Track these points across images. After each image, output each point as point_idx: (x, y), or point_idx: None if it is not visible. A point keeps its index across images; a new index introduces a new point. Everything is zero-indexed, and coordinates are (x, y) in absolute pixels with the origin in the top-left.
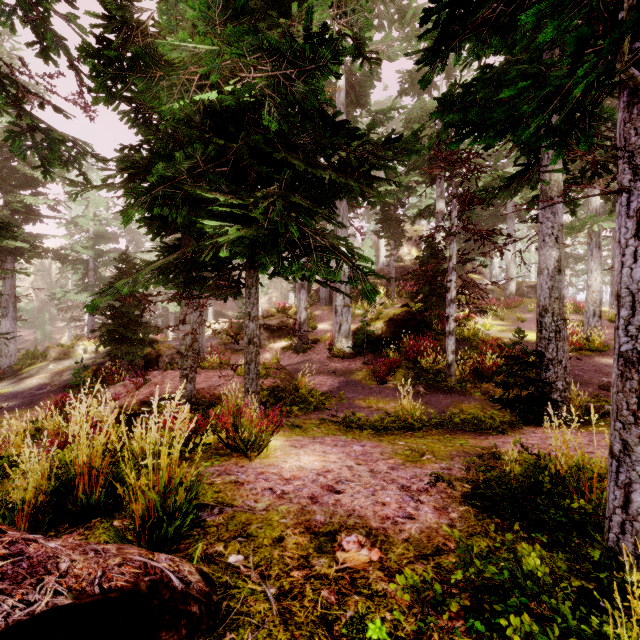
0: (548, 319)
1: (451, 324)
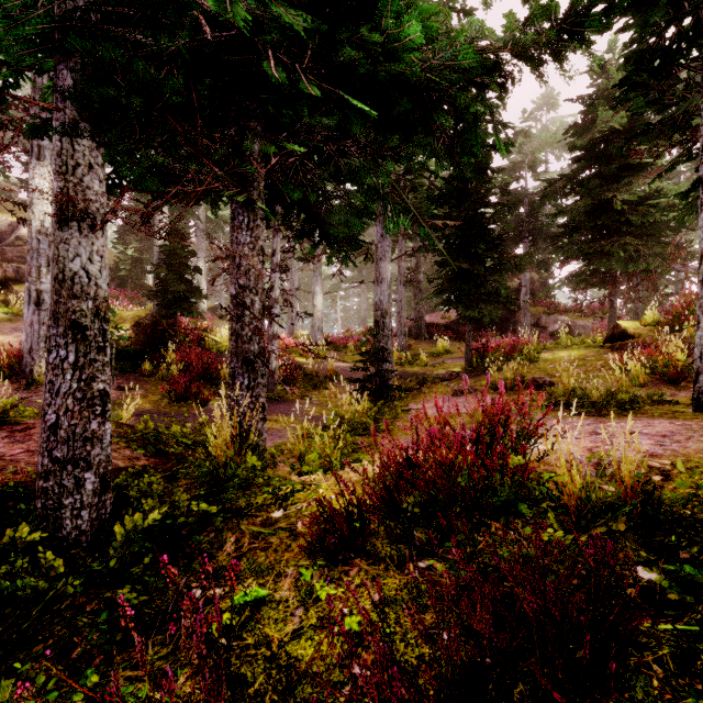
0: (388, 320)
1: (275, 327)
